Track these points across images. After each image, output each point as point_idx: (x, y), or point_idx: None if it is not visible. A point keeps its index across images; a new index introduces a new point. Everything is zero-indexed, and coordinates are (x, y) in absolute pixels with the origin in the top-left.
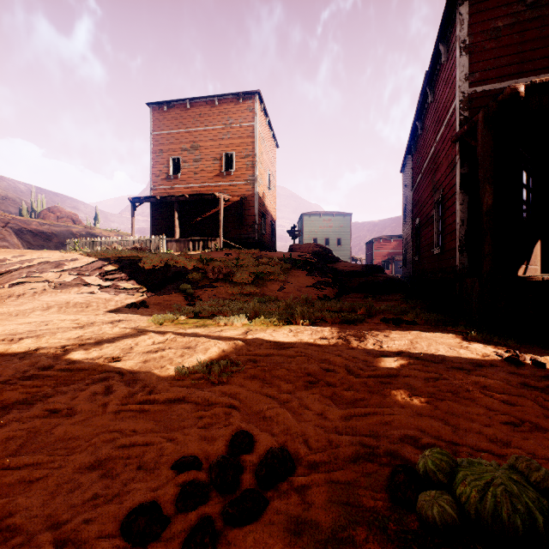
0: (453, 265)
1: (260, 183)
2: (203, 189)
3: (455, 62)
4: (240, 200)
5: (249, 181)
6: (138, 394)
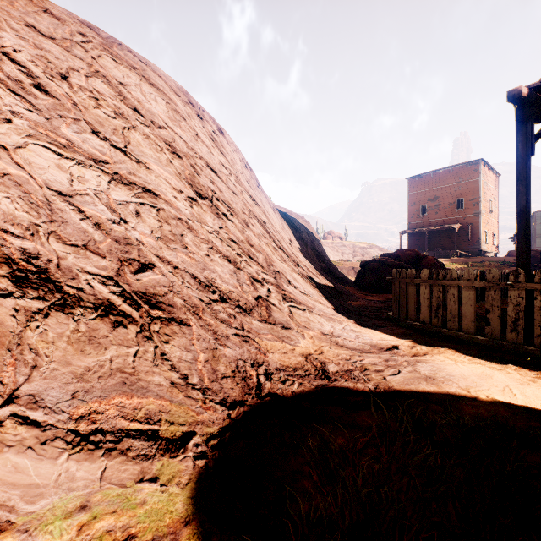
0: None
1: (483, 213)
2: (441, 221)
3: None
4: (468, 226)
5: (474, 214)
6: None
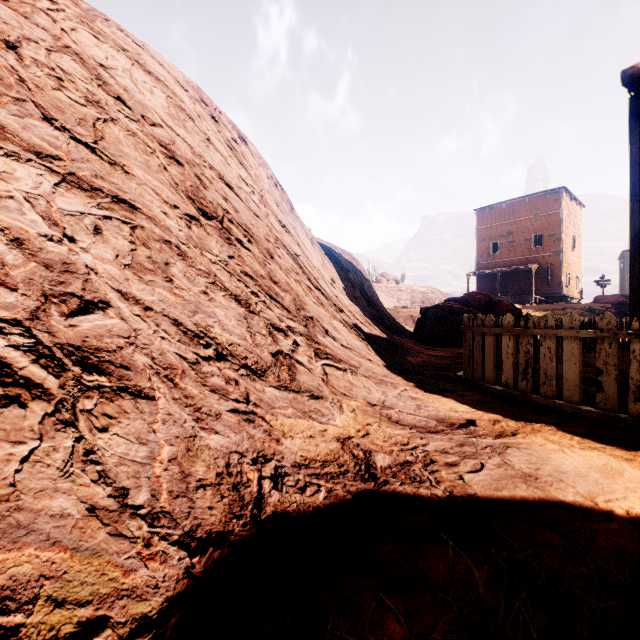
0: None
1: (564, 251)
2: (516, 261)
3: None
4: (547, 267)
5: (554, 252)
6: None
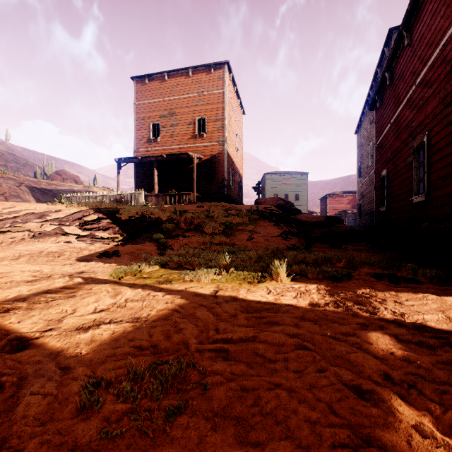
0: (449, 213)
1: (229, 144)
2: (179, 150)
3: None
4: (211, 159)
5: (219, 142)
6: None
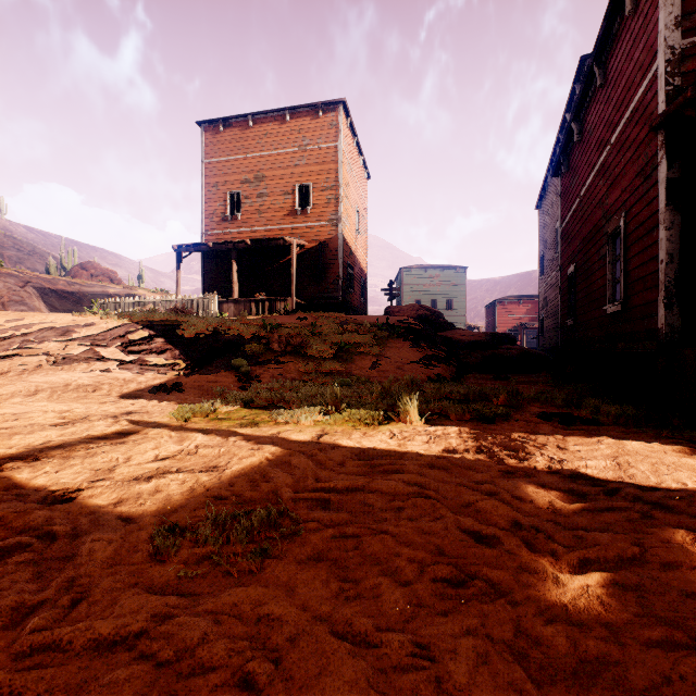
0: (650, 328)
1: (345, 224)
2: (270, 233)
3: (656, 2)
4: (319, 247)
5: (330, 221)
6: (35, 616)
